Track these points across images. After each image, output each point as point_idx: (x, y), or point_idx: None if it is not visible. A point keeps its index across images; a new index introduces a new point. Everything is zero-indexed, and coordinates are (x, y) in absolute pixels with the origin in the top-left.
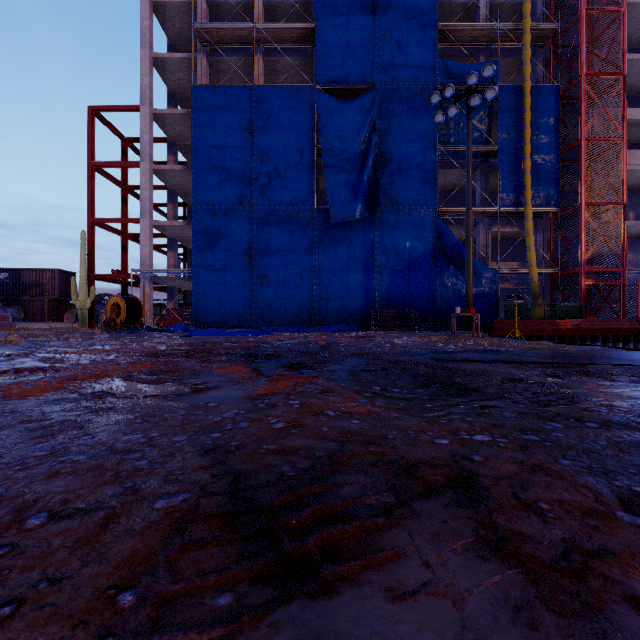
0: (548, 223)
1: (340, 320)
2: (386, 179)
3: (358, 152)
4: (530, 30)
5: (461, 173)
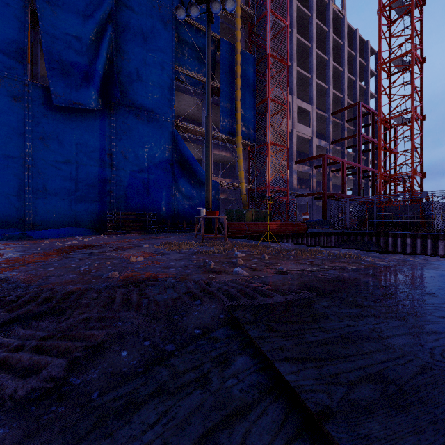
0: (247, 154)
1: (67, 222)
2: (124, 77)
3: (91, 35)
4: (240, 5)
5: (191, 101)
